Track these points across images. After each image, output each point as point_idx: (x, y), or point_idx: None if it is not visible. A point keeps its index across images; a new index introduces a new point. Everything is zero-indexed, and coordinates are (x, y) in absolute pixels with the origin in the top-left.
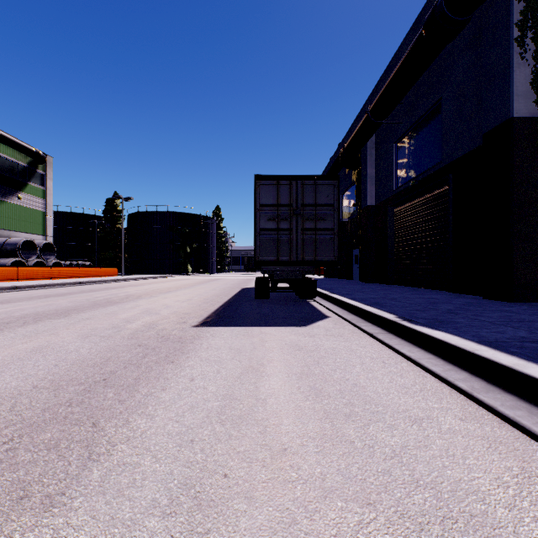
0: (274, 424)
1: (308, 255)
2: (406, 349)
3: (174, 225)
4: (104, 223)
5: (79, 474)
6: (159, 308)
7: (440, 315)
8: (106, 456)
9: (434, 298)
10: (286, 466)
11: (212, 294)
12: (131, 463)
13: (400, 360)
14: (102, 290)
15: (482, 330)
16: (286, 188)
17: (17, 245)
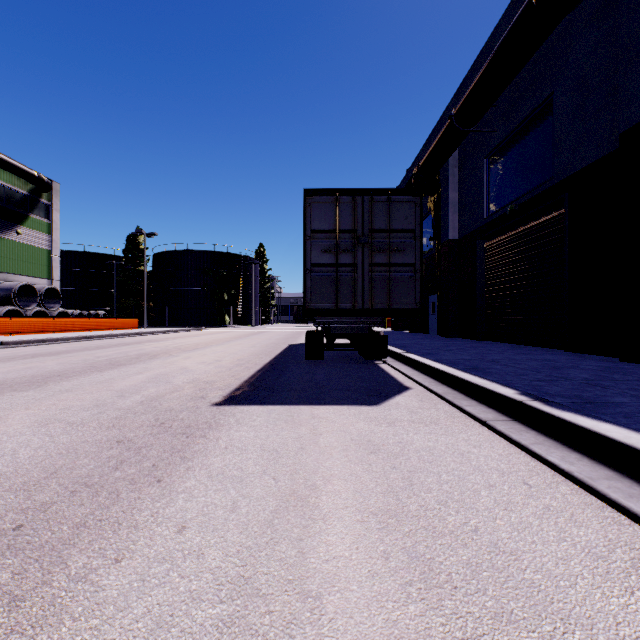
0: None
1: (378, 301)
2: (555, 454)
3: (208, 267)
4: (125, 264)
5: None
6: (173, 374)
7: (582, 390)
8: None
9: (550, 359)
10: None
11: (249, 353)
12: None
13: (552, 477)
14: (111, 347)
15: None
16: (348, 207)
17: (12, 290)
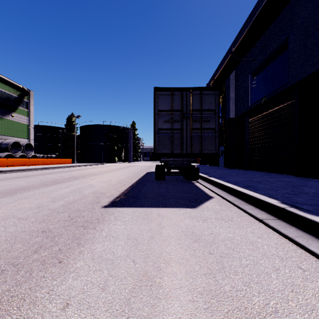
0: None
1: (195, 149)
2: (314, 245)
3: (107, 133)
4: (66, 132)
5: None
6: (84, 188)
7: (317, 200)
8: None
9: (289, 181)
10: None
11: (126, 176)
12: None
13: (316, 262)
14: (56, 173)
15: None
16: (178, 97)
17: (8, 144)
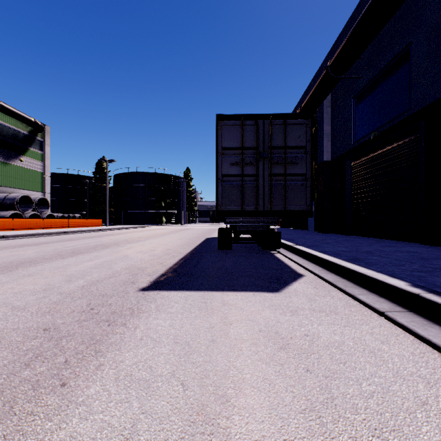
0: None
1: (276, 204)
2: None
3: (151, 184)
4: (94, 182)
5: None
6: (116, 261)
7: None
8: None
9: (413, 251)
10: None
11: (177, 244)
12: None
13: None
14: (78, 239)
15: None
16: (251, 129)
17: (15, 199)
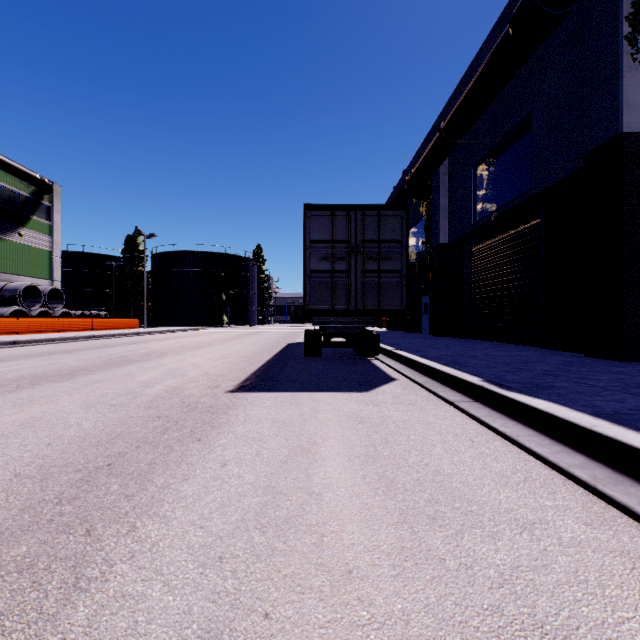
0: (333, 531)
1: (369, 303)
2: (498, 422)
3: (207, 268)
4: (123, 265)
5: (57, 613)
6: (186, 369)
7: (537, 378)
8: (99, 583)
9: (523, 355)
10: (352, 599)
11: (251, 351)
12: (133, 595)
13: (492, 437)
14: (118, 345)
15: (593, 398)
16: (342, 220)
17: (17, 291)
